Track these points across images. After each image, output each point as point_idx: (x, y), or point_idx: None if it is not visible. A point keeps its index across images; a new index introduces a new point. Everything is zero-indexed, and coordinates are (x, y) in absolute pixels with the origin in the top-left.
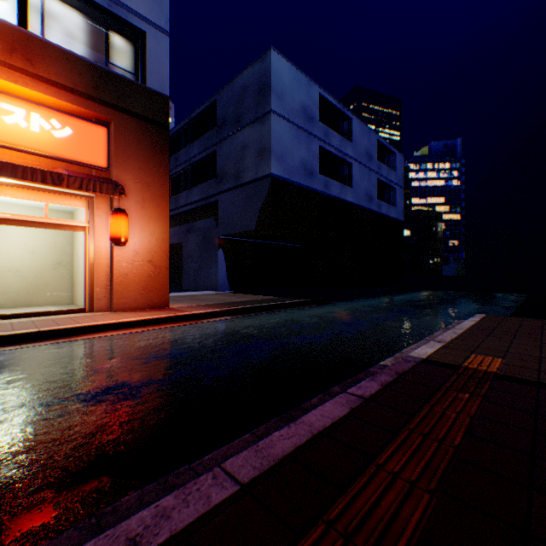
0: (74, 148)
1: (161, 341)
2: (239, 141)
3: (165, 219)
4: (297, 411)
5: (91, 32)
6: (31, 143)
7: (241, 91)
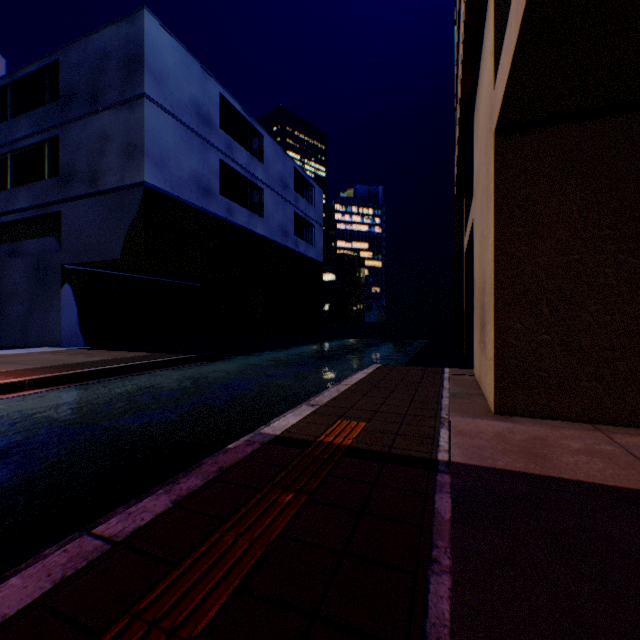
0: None
1: None
2: (96, 128)
3: None
4: None
5: None
6: None
7: (100, 57)
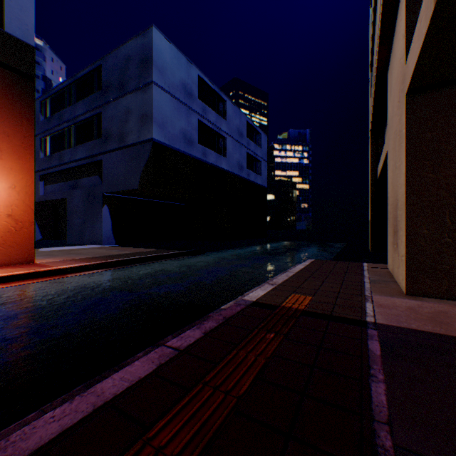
0: None
1: (2, 301)
2: (123, 105)
3: (30, 172)
4: (113, 371)
5: None
6: None
7: (125, 60)
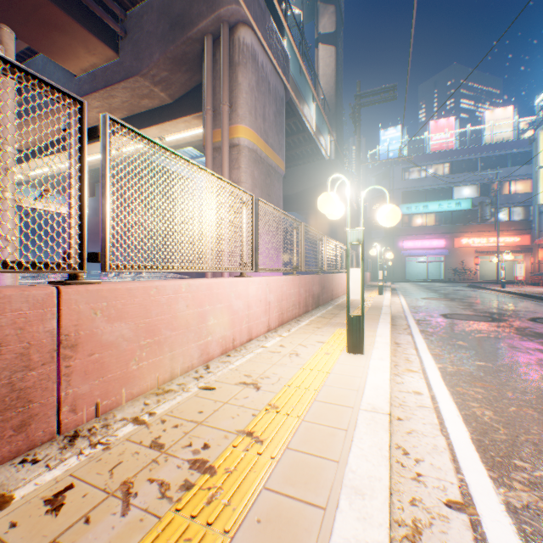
0: (519, 242)
1: None
2: None
3: None
4: None
5: (522, 210)
6: (509, 244)
7: None
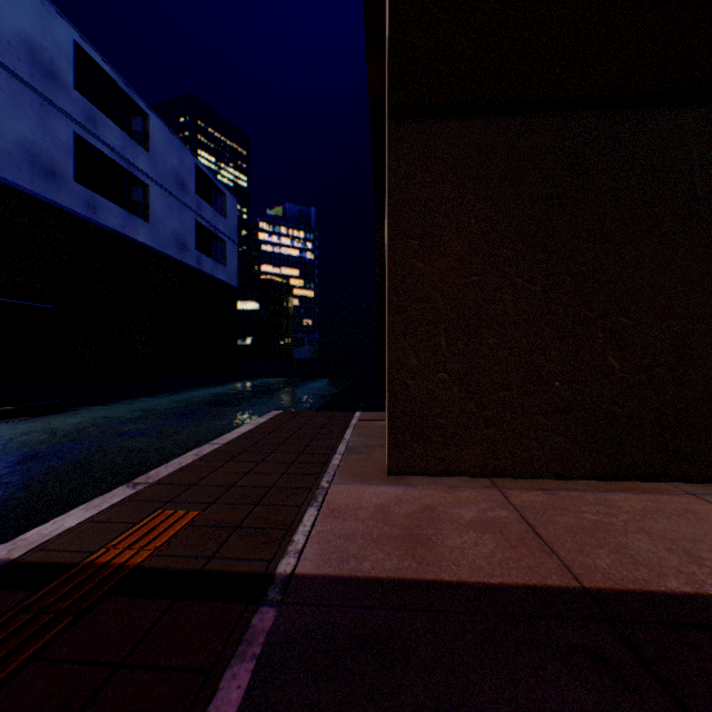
0: None
1: None
2: None
3: None
4: None
5: None
6: None
7: None
